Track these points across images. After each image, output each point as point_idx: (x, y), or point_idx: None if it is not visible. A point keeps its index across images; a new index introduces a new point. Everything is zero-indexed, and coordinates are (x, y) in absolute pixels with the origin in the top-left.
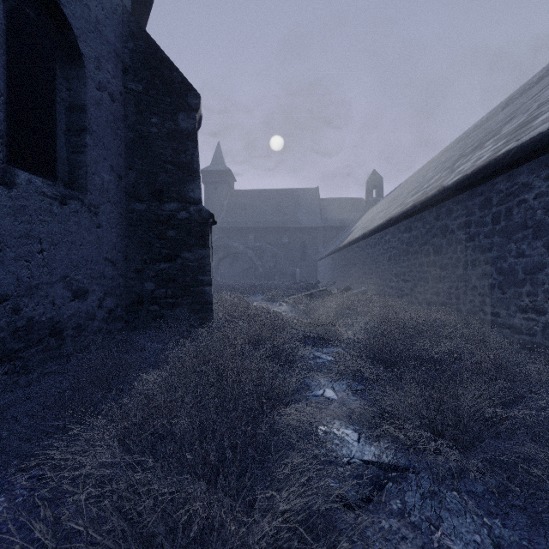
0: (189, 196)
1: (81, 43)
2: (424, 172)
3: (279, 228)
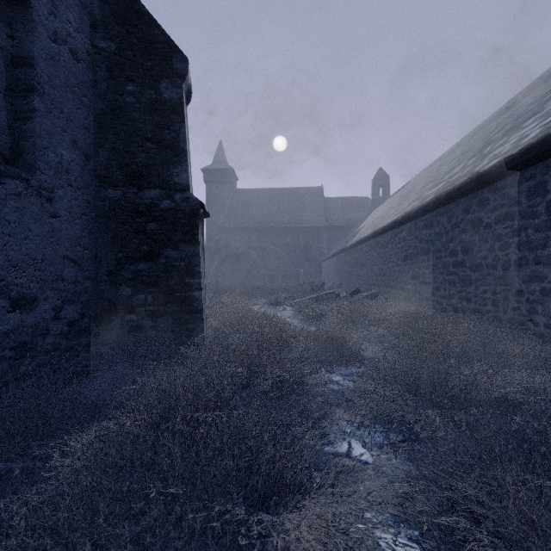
0: (174, 182)
1: None
2: (436, 167)
3: (282, 228)
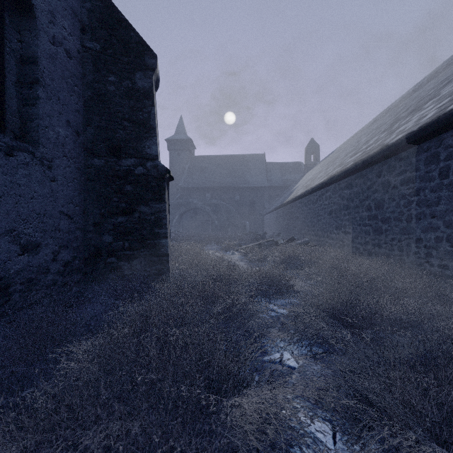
0: (145, 152)
1: None
2: (357, 138)
3: (231, 188)
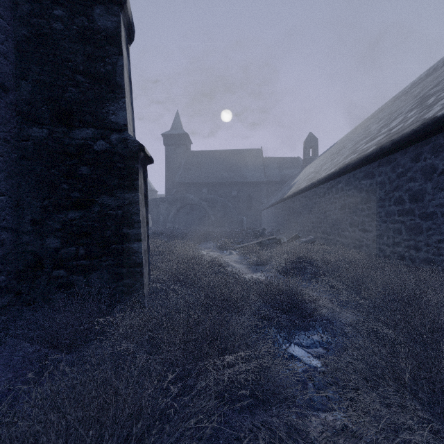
0: (109, 120)
1: None
2: (363, 128)
3: (228, 183)
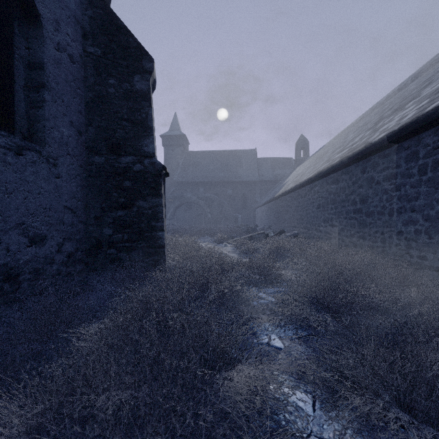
0: (143, 150)
1: (38, 4)
2: (344, 135)
3: (224, 182)
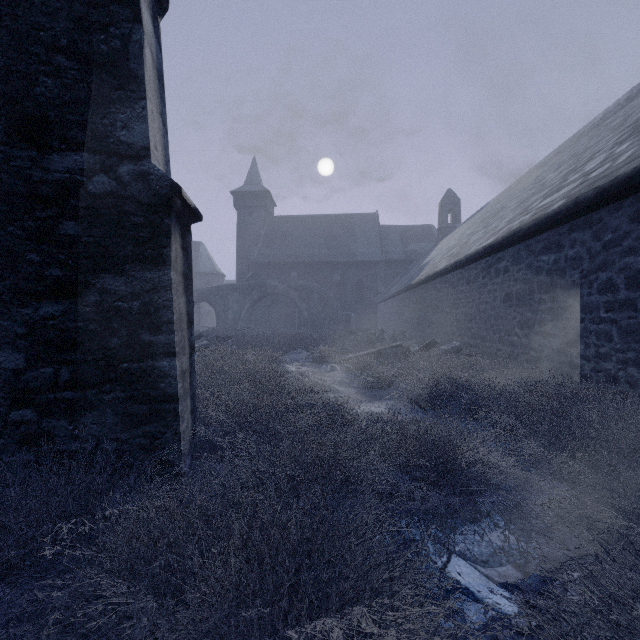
0: (116, 139)
1: None
2: (530, 180)
3: (329, 263)
